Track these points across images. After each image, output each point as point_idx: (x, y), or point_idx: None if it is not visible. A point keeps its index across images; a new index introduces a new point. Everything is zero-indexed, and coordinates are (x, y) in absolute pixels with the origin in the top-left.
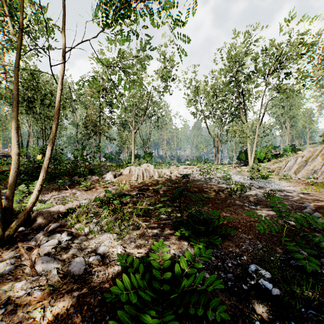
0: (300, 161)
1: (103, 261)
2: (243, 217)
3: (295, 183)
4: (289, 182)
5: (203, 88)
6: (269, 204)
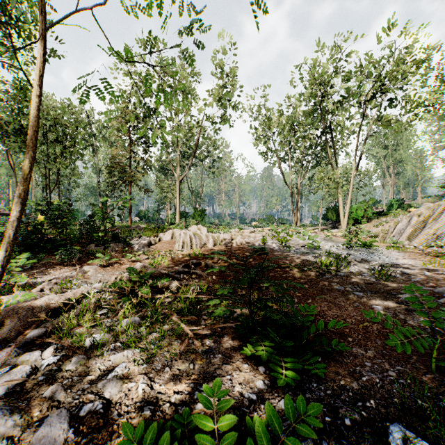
0: (416, 221)
1: (106, 417)
2: (350, 314)
3: (412, 254)
4: (402, 252)
5: (276, 119)
6: (384, 289)
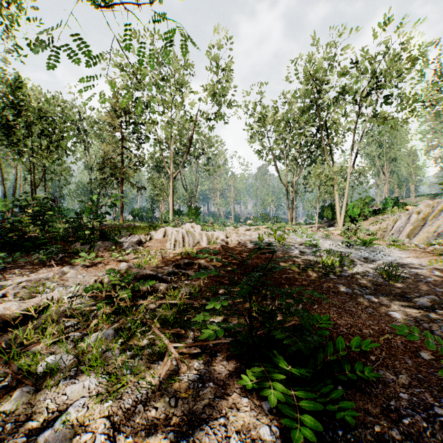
0: (415, 219)
1: None
2: (365, 323)
3: (414, 252)
4: (404, 251)
5: (272, 116)
6: (395, 291)
